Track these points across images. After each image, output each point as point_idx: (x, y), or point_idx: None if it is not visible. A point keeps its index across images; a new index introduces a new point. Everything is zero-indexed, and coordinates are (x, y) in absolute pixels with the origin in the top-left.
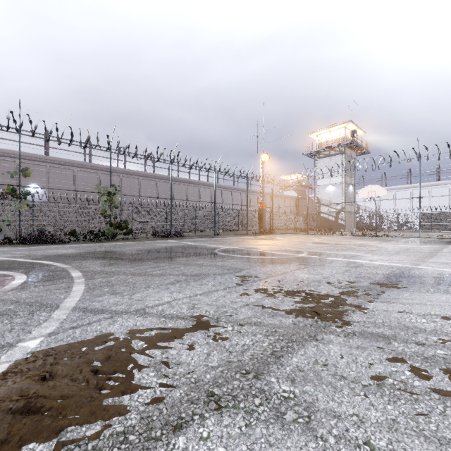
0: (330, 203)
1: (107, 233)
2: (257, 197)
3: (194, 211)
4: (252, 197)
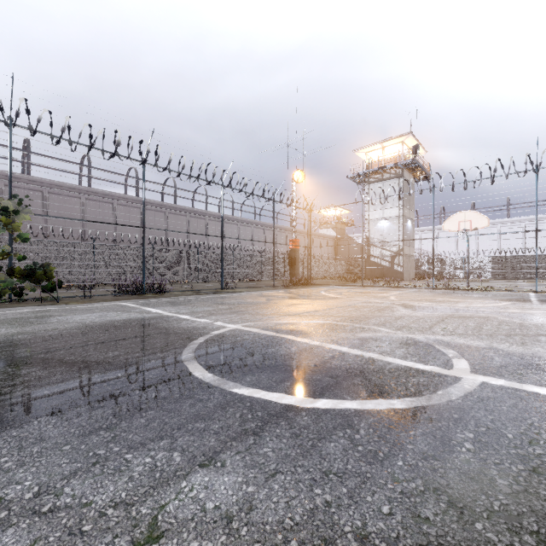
0: (383, 243)
1: (1, 289)
2: (286, 236)
3: (197, 253)
4: (279, 236)
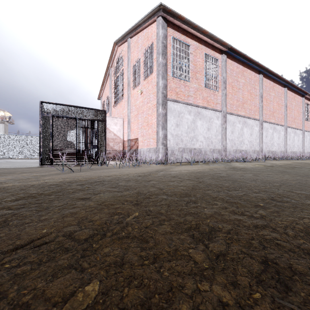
0: None
1: None
2: None
3: None
4: None
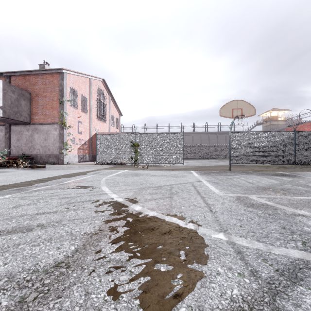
0: None
1: None
2: None
3: None
4: None
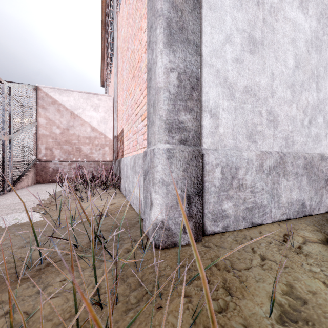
0: None
1: None
2: None
3: None
4: None
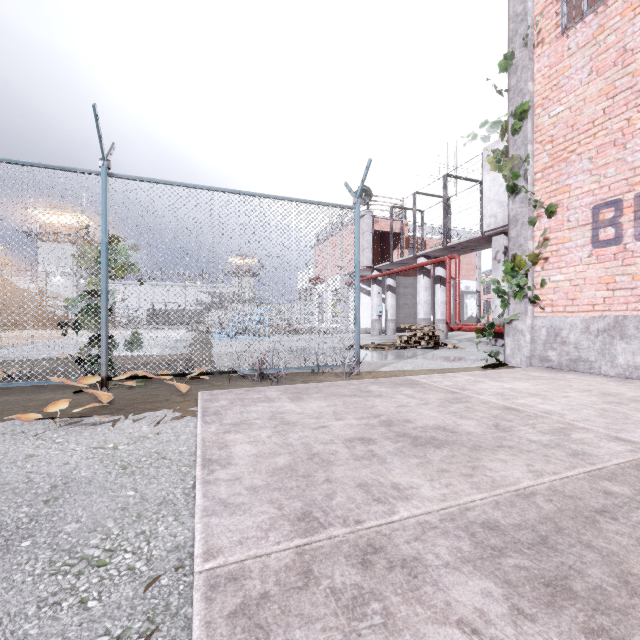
0: (58, 295)
1: None
2: None
3: None
4: None
